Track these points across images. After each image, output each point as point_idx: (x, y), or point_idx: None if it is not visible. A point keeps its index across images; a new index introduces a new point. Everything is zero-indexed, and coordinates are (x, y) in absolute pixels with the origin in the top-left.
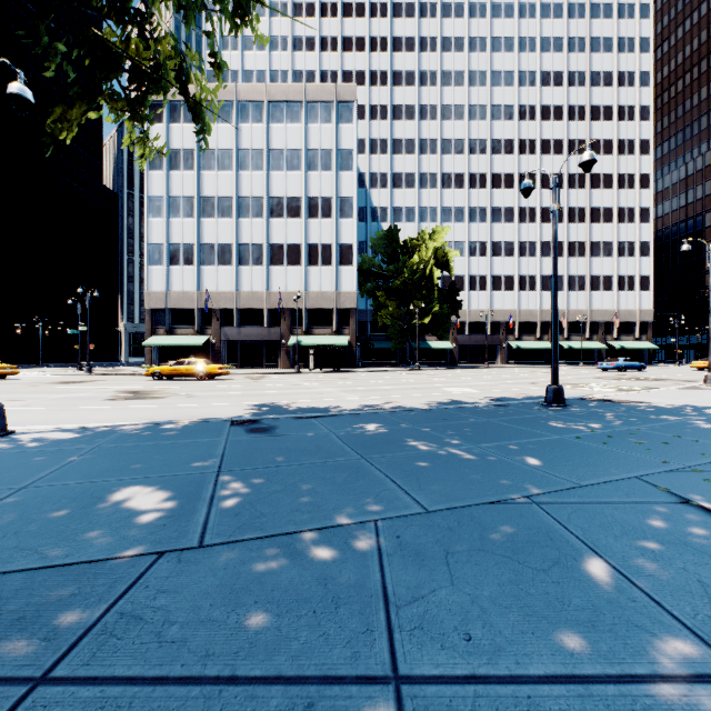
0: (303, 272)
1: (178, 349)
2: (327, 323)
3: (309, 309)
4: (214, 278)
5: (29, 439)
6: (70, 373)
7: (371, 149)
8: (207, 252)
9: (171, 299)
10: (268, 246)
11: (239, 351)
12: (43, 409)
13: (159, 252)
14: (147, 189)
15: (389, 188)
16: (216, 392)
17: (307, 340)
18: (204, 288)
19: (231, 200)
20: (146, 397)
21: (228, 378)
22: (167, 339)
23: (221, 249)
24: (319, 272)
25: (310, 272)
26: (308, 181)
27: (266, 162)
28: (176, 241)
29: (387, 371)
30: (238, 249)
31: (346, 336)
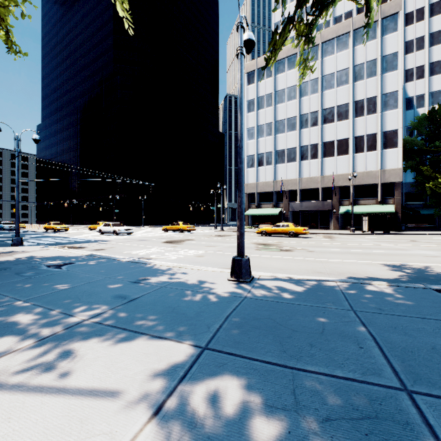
0: (350, 159)
1: (262, 217)
2: (371, 196)
3: (355, 186)
4: (284, 171)
5: (274, 287)
6: (213, 230)
7: (406, 50)
8: (279, 155)
9: (259, 187)
10: (321, 144)
11: (300, 218)
12: (232, 254)
13: (252, 160)
14: (245, 124)
15: (426, 77)
16: (322, 248)
17: (354, 209)
18: (278, 178)
19: (295, 118)
20: (278, 249)
21: (306, 236)
22: (257, 211)
23: (289, 152)
24: (364, 157)
25: (356, 158)
26: (354, 90)
27: (320, 86)
28: (261, 152)
29: (440, 235)
30: (300, 150)
31: (390, 204)
